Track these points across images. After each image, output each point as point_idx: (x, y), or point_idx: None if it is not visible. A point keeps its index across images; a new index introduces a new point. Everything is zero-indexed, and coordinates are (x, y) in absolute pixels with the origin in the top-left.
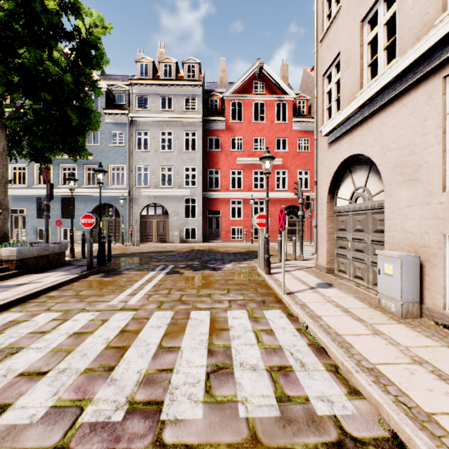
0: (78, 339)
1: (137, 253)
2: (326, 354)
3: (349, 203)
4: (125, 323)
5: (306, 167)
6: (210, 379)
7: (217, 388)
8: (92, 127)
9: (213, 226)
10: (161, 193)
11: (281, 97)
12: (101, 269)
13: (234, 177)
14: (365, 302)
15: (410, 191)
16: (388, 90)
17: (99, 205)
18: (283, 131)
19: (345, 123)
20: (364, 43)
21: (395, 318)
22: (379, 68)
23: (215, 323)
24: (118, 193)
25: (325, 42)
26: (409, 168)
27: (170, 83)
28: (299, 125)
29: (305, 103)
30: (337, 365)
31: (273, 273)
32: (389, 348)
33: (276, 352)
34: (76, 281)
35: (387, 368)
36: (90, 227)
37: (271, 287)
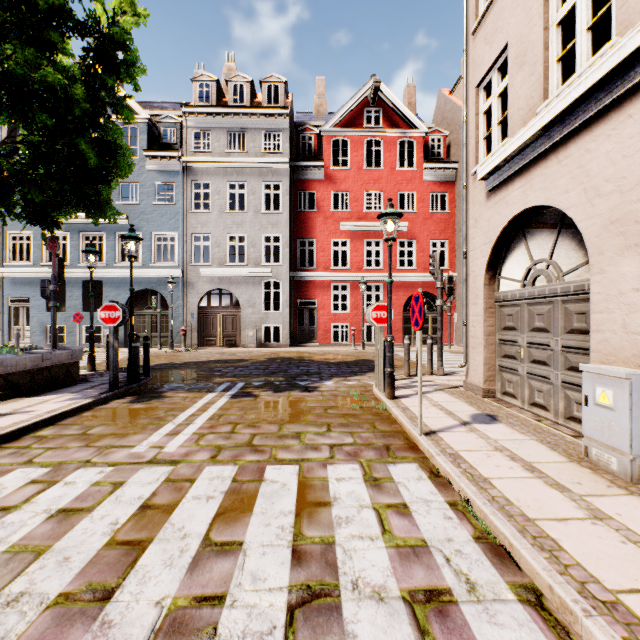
0: (63, 525)
1: (191, 363)
2: (512, 561)
3: (522, 286)
4: (152, 490)
5: (444, 235)
6: (296, 623)
7: None
8: (121, 171)
9: (306, 322)
10: (228, 273)
11: (406, 132)
12: (132, 388)
13: (337, 251)
14: (559, 450)
15: None
16: (598, 94)
17: (131, 290)
18: (409, 182)
19: (517, 157)
20: (550, 25)
21: (619, 483)
22: (578, 61)
23: (306, 491)
24: (165, 275)
25: (482, 33)
26: (639, 223)
27: (242, 112)
28: (432, 173)
29: (441, 141)
30: (537, 587)
31: (399, 396)
32: (630, 551)
33: (417, 556)
34: (88, 410)
35: None
36: (113, 324)
37: (397, 422)
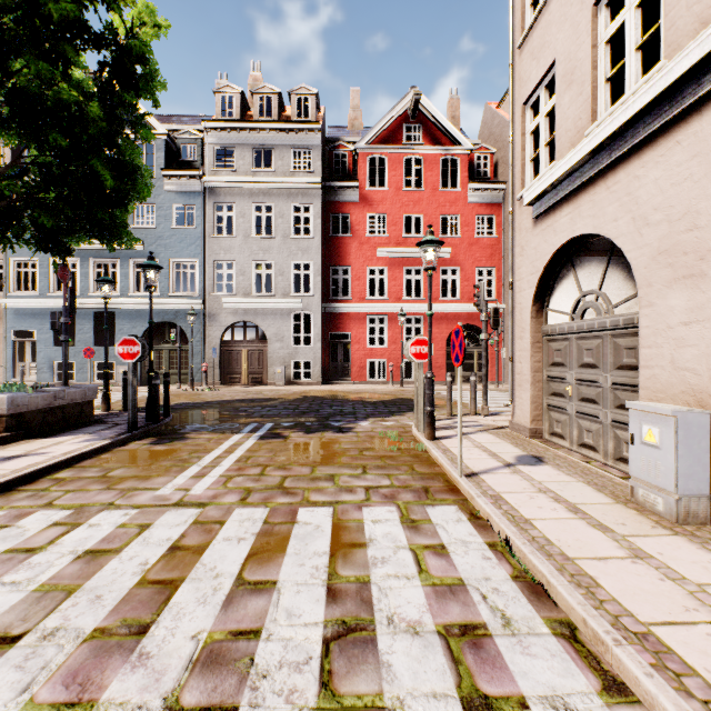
0: (92, 565)
1: (214, 403)
2: (549, 598)
3: (571, 320)
4: (181, 532)
5: (490, 262)
6: (331, 654)
7: (345, 676)
8: (139, 194)
9: (339, 358)
10: (254, 304)
11: (449, 150)
12: (151, 429)
13: (373, 280)
14: (606, 491)
15: (688, 297)
16: (646, 119)
17: (150, 323)
18: (453, 204)
19: (565, 182)
20: (599, 43)
21: (665, 523)
22: (627, 82)
23: (340, 533)
24: (185, 306)
25: (528, 47)
26: (687, 254)
27: (269, 127)
28: (478, 194)
29: (488, 159)
30: (572, 622)
31: (439, 437)
32: (667, 588)
33: (454, 594)
34: (106, 452)
35: (674, 634)
36: (132, 360)
37: (437, 464)
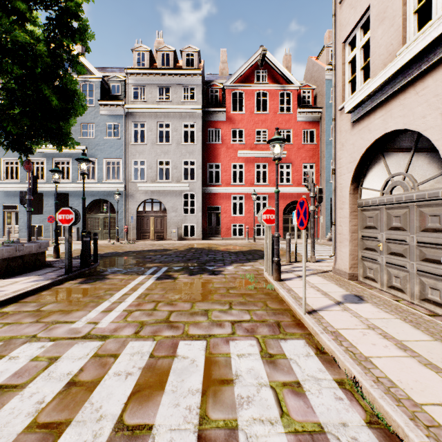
0: None
1: (130, 252)
2: None
3: (381, 195)
4: (81, 366)
5: (312, 160)
6: None
7: None
8: (77, 111)
9: (213, 222)
10: (158, 188)
11: (285, 87)
12: (83, 272)
13: (235, 173)
14: (422, 328)
15: None
16: None
17: (83, 198)
18: (287, 122)
19: (379, 93)
20: None
21: None
22: (434, 10)
23: (211, 368)
24: (113, 189)
25: (347, 0)
26: None
27: (167, 73)
28: (304, 115)
29: (310, 93)
30: None
31: (283, 279)
32: None
33: None
34: (46, 289)
35: None
36: (68, 224)
37: (284, 300)
